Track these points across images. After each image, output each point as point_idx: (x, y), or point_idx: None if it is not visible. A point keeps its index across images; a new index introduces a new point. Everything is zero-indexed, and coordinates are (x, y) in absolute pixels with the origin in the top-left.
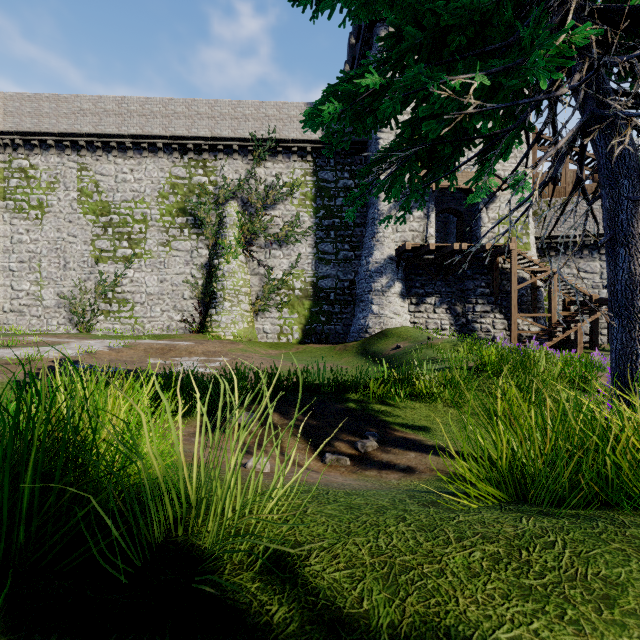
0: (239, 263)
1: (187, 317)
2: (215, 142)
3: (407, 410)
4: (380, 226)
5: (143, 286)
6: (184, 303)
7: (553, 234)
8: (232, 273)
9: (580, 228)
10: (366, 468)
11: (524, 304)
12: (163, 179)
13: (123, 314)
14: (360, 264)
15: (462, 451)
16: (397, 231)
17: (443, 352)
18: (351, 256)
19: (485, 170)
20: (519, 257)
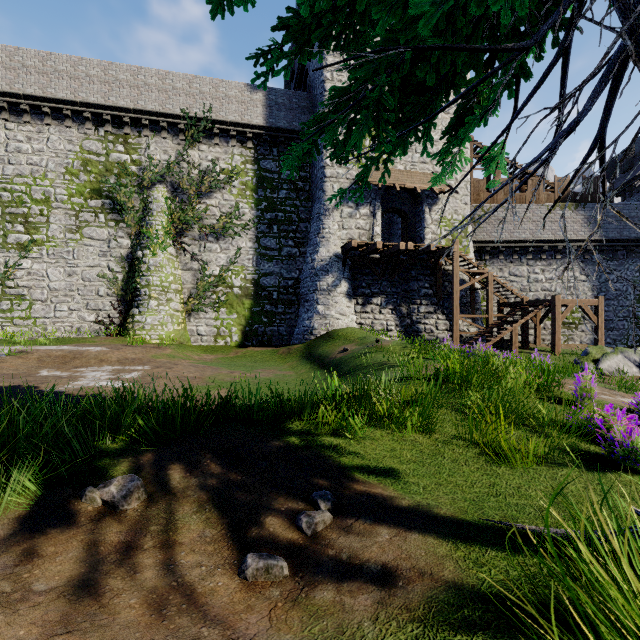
0: (168, 256)
1: (103, 317)
2: (139, 115)
3: (366, 442)
4: (326, 222)
5: (45, 280)
6: (99, 301)
7: (488, 239)
8: (159, 267)
9: (511, 234)
10: (316, 579)
11: (464, 305)
12: (72, 153)
13: (17, 314)
14: (305, 261)
15: (452, 516)
16: (343, 228)
17: (395, 357)
18: (295, 253)
19: (459, 138)
20: (459, 259)
